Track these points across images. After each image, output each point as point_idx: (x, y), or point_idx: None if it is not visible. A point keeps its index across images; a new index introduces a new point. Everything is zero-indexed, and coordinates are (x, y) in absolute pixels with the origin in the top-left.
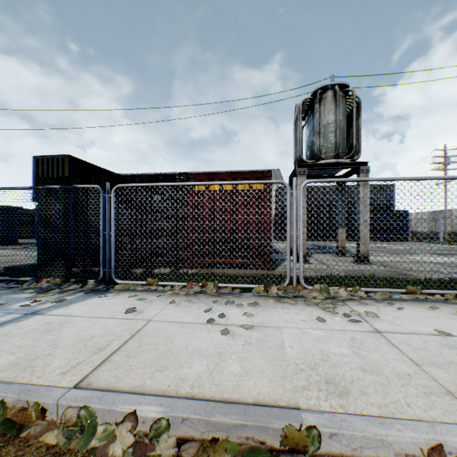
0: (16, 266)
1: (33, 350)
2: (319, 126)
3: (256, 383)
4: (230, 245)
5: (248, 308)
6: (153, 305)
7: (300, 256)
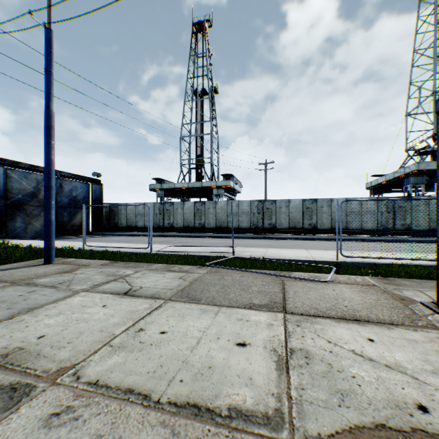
0: None
1: None
2: None
3: None
4: None
5: None
6: None
7: None
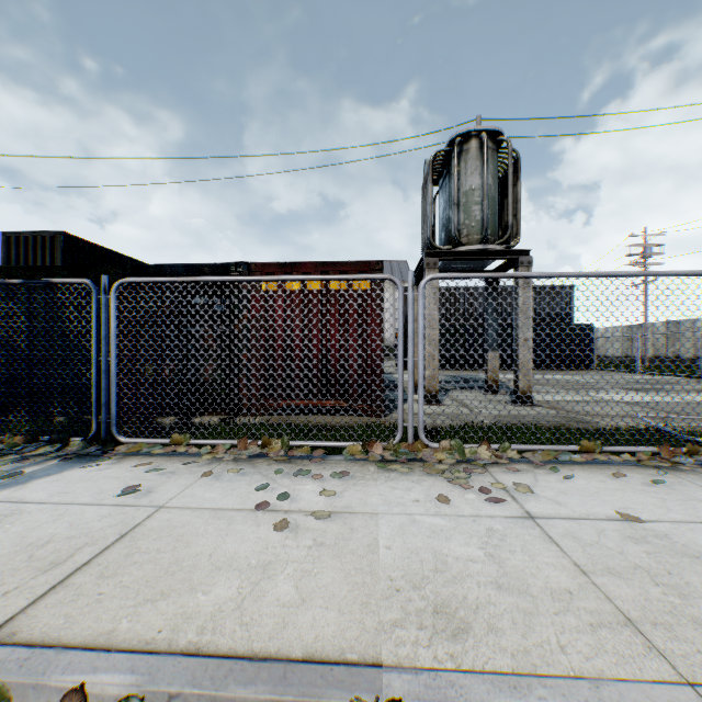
0: None
1: None
2: (458, 194)
3: (316, 619)
4: (317, 377)
5: (331, 482)
6: (175, 480)
7: (419, 396)
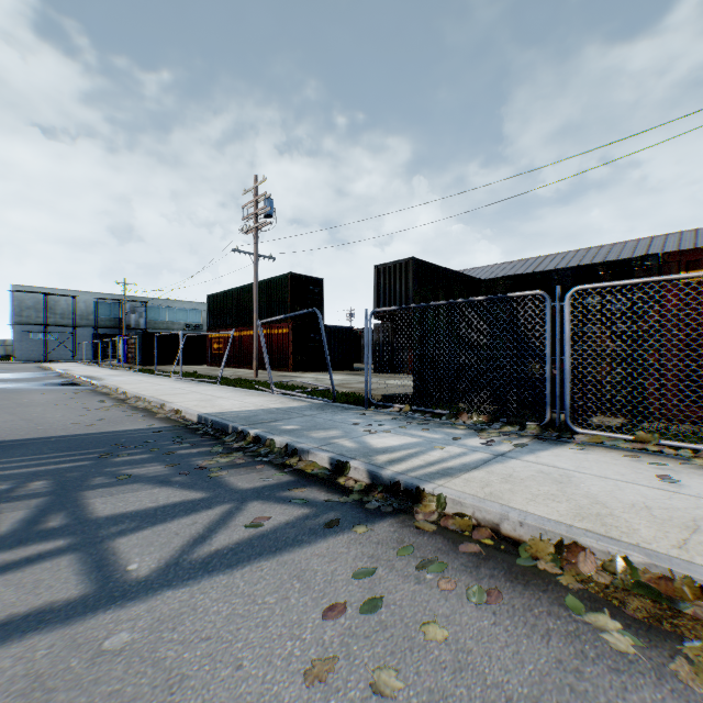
0: (392, 395)
1: (578, 504)
2: None
3: None
4: None
5: None
6: (688, 478)
7: None
